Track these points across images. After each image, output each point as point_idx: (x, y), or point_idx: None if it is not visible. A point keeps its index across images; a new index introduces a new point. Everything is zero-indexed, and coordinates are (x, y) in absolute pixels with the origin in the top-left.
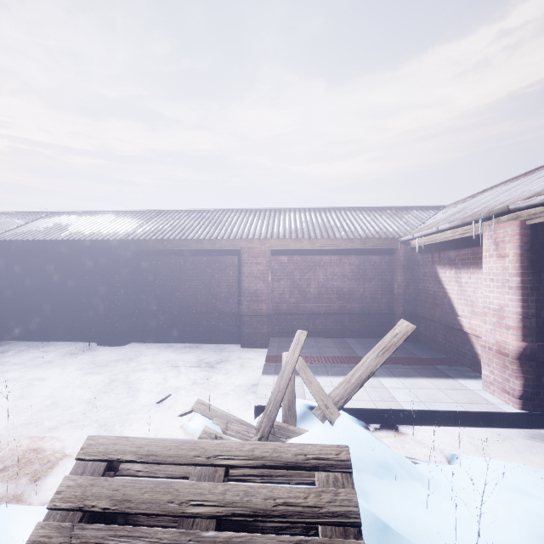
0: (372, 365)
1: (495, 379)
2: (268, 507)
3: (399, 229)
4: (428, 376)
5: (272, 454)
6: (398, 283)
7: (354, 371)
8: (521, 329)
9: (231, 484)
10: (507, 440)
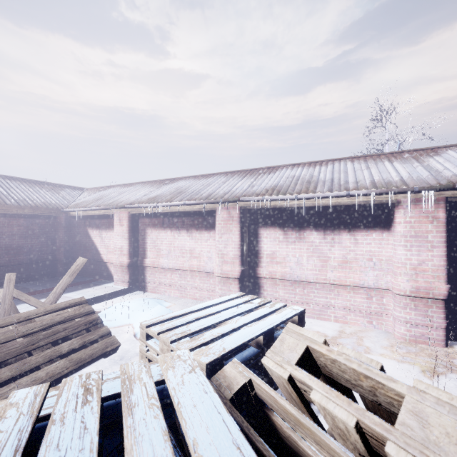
0: (68, 281)
1: (120, 278)
2: (63, 319)
3: (60, 202)
4: (89, 287)
5: (55, 307)
6: (60, 239)
7: (58, 287)
8: (129, 254)
9: (43, 320)
10: (125, 299)
